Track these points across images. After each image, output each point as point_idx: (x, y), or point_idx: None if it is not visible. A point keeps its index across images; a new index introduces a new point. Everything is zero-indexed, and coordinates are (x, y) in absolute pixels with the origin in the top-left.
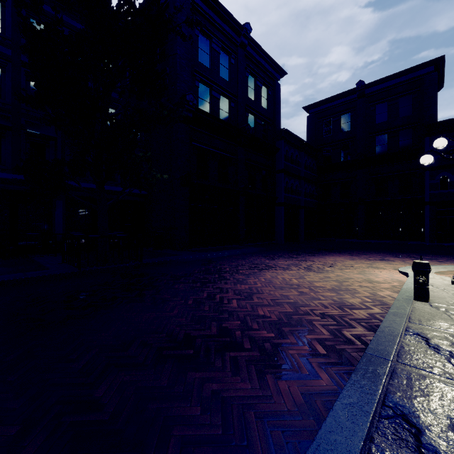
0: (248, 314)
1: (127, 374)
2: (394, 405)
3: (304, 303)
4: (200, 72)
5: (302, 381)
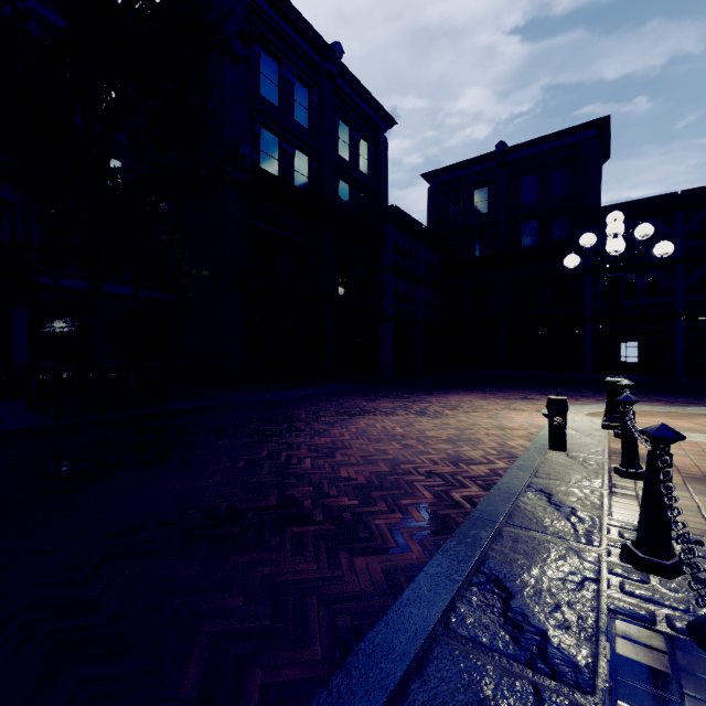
0: (326, 477)
1: (137, 565)
2: (490, 571)
3: (407, 460)
4: (263, 112)
5: (386, 555)
